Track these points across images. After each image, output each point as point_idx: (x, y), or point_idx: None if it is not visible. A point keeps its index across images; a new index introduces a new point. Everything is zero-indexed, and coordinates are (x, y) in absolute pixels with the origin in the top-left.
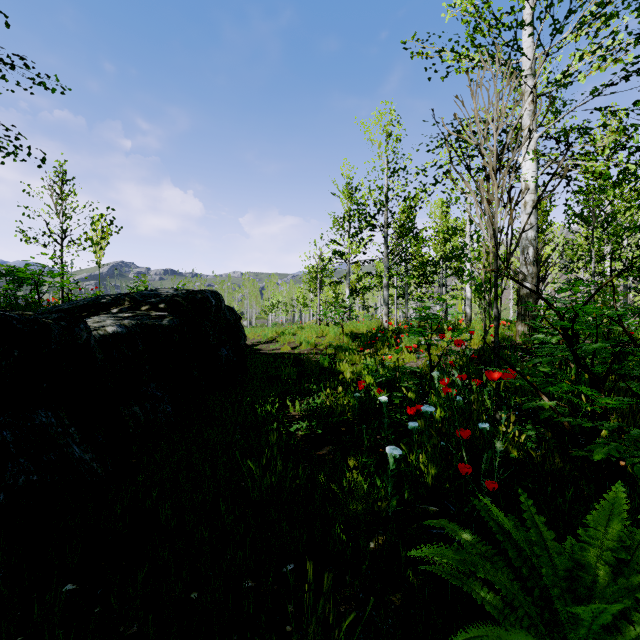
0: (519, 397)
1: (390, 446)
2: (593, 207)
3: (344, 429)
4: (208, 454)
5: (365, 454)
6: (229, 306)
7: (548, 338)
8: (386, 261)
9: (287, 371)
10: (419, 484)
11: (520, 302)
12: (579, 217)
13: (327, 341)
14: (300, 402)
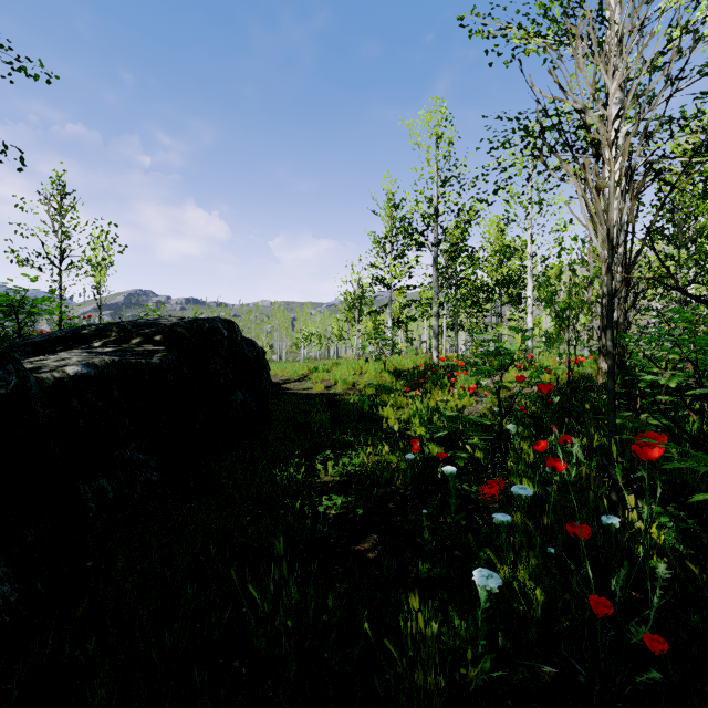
0: (627, 460)
1: (479, 570)
2: (680, 222)
3: (393, 505)
4: (199, 552)
5: (428, 558)
6: (248, 338)
7: (664, 381)
8: (436, 286)
9: (318, 418)
10: (515, 613)
11: (604, 333)
12: (663, 234)
13: (367, 379)
14: (334, 461)
